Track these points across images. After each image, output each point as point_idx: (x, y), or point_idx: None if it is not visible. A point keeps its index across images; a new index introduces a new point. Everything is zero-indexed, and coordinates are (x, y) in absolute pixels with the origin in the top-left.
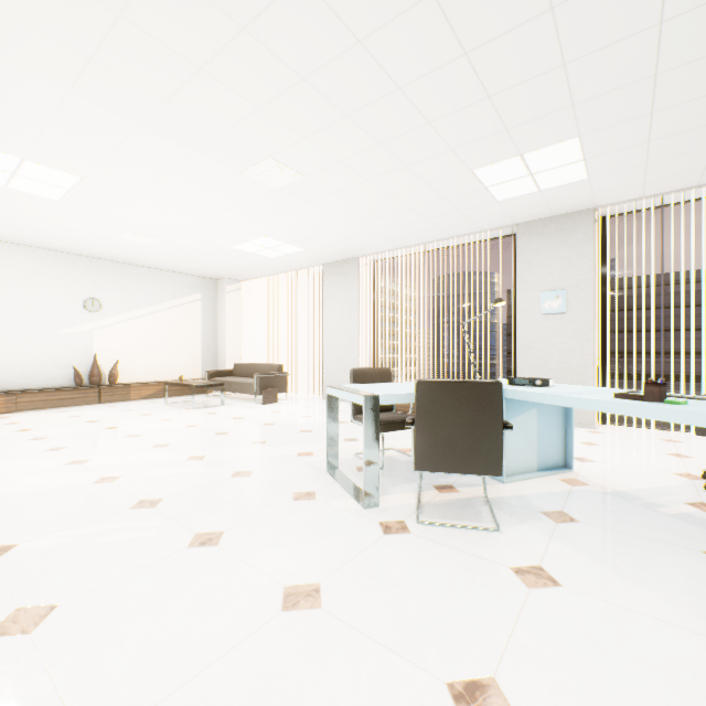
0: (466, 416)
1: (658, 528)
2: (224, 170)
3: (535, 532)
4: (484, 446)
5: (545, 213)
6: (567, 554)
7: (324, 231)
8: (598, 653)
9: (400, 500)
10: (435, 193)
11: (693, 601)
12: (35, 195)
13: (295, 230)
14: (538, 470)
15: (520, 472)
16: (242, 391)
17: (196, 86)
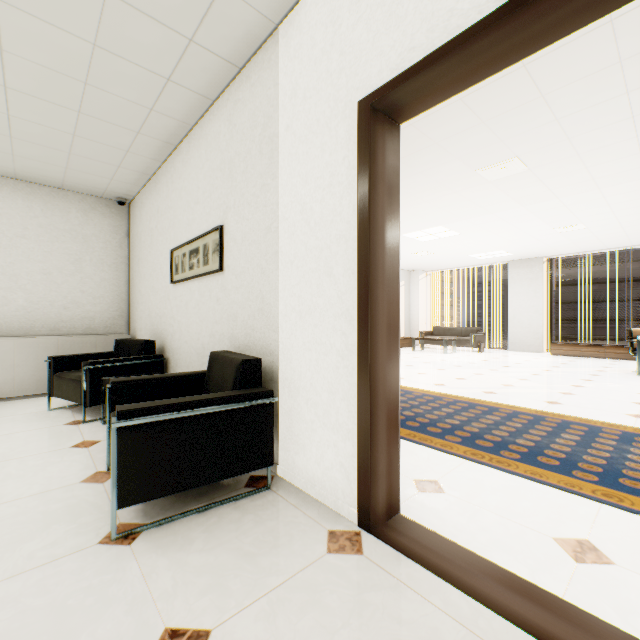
0: None
1: None
2: (545, 228)
3: None
4: None
5: None
6: None
7: (547, 246)
8: None
9: None
10: None
11: None
12: (417, 240)
13: (529, 246)
14: None
15: None
16: (457, 344)
17: (595, 208)
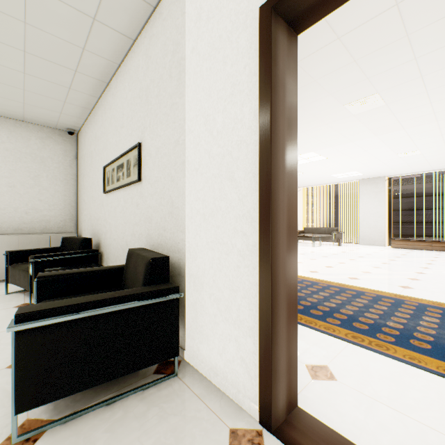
0: None
1: None
2: (390, 154)
3: None
4: None
5: None
6: None
7: (389, 168)
8: None
9: None
10: None
11: None
12: None
13: (376, 168)
14: None
15: None
16: (322, 240)
17: (430, 137)
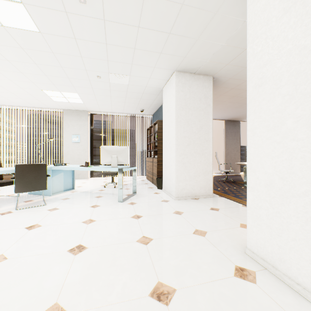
0: (35, 174)
1: (88, 195)
2: None
3: (57, 203)
4: (41, 182)
5: (73, 108)
6: (64, 204)
7: None
8: (63, 214)
9: (9, 207)
10: (26, 91)
11: (87, 204)
12: None
13: None
14: (64, 191)
15: (58, 192)
16: None
17: None
